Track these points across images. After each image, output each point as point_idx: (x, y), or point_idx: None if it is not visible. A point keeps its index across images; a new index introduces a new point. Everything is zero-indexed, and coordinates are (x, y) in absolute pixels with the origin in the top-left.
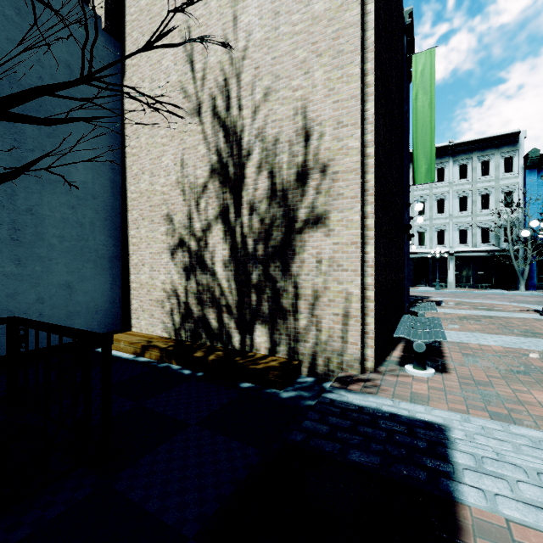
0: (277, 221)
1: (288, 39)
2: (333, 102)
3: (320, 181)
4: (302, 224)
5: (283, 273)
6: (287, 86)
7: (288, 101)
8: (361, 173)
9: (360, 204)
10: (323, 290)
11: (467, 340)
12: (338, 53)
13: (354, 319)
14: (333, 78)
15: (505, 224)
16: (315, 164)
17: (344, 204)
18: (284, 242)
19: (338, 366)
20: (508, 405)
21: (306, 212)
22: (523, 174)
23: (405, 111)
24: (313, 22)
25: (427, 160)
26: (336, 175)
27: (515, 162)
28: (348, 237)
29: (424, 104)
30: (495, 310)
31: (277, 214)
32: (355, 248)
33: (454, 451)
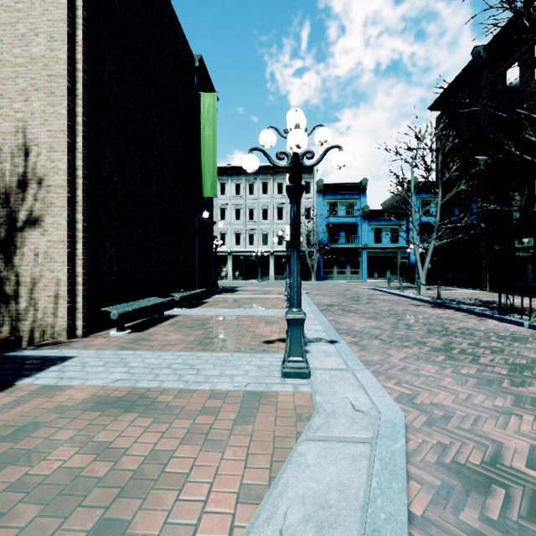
0: (0, 220)
1: (10, 66)
2: (48, 130)
3: (37, 191)
4: (23, 224)
5: (6, 264)
6: (9, 106)
7: (10, 119)
8: (67, 189)
9: (67, 212)
10: (40, 278)
11: (199, 313)
12: (51, 93)
13: (62, 299)
14: (48, 112)
15: (306, 232)
16: (33, 176)
17: (55, 211)
18: (7, 238)
19: (51, 336)
20: (145, 343)
21: (26, 214)
22: (316, 196)
23: (197, 136)
24: (32, 61)
25: (211, 179)
26: (49, 188)
27: (312, 186)
28: (58, 236)
29: (209, 135)
30: (265, 294)
31: (0, 213)
32: (64, 245)
33: (55, 366)
